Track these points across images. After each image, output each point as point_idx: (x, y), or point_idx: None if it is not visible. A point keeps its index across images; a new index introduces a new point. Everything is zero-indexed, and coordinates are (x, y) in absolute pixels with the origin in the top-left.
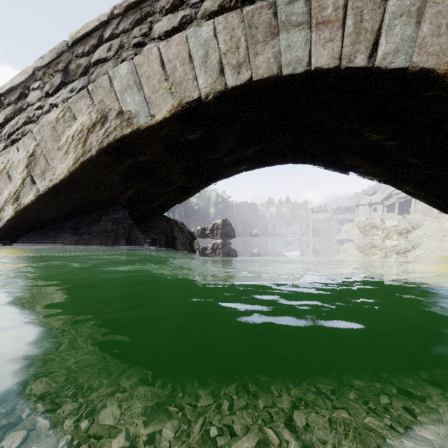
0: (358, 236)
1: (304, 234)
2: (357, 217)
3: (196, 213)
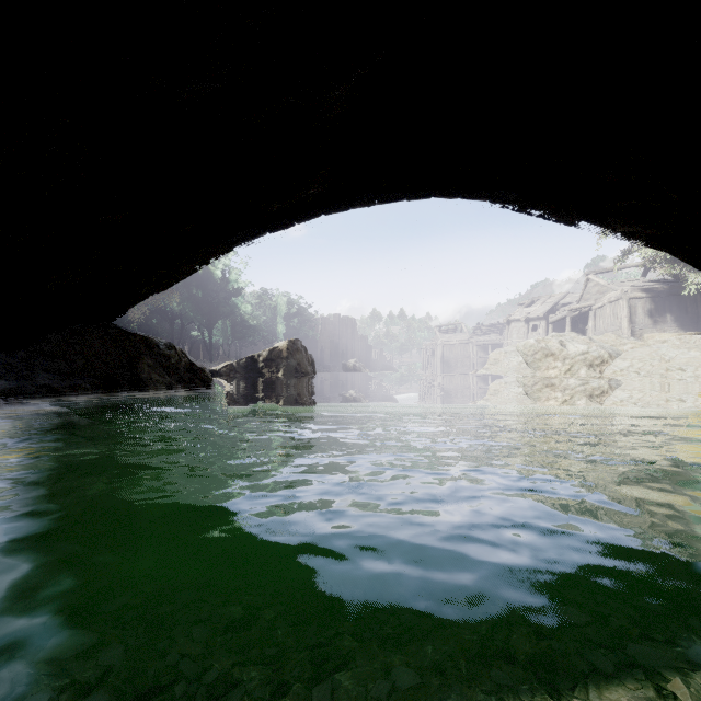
0: (519, 370)
1: (429, 367)
2: (508, 339)
3: (253, 331)
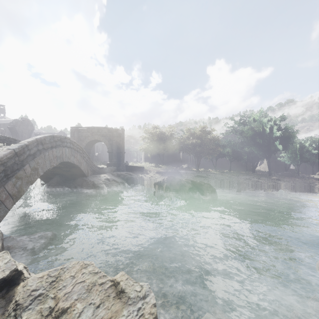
0: None
1: None
2: None
3: None
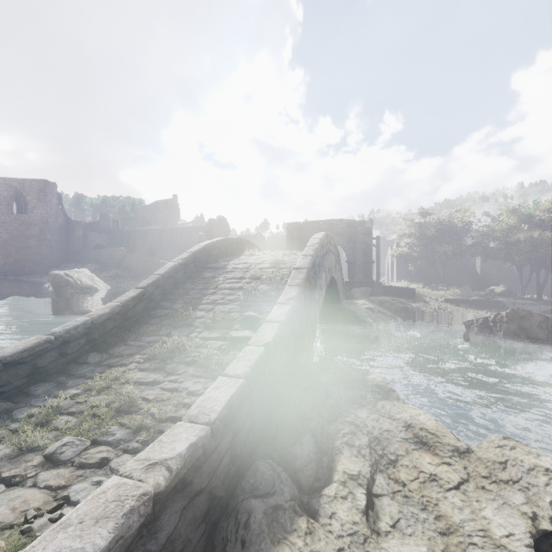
0: None
1: None
2: None
3: None
